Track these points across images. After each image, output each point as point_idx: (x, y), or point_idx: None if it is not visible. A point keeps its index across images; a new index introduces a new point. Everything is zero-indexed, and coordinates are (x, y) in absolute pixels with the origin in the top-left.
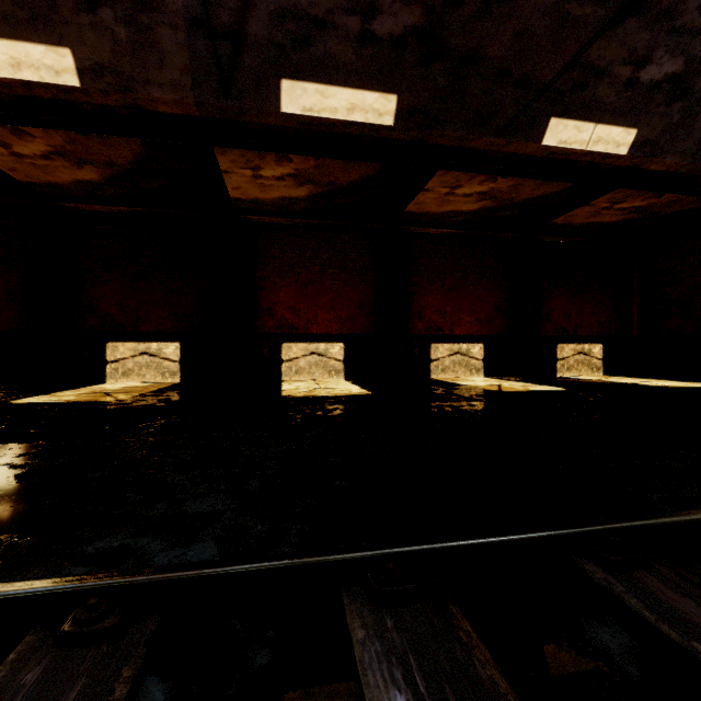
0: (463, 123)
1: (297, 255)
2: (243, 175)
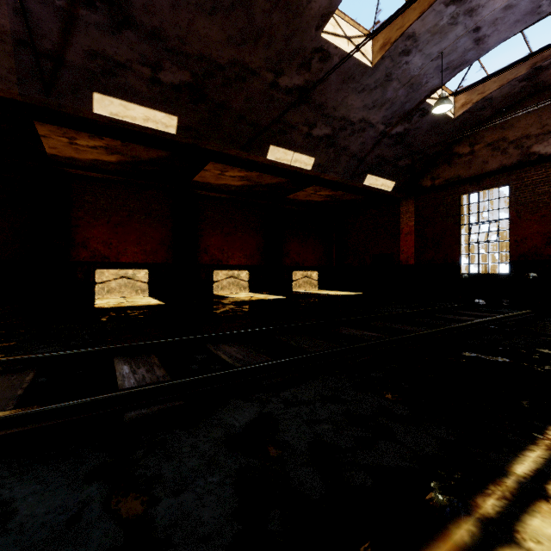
0: (221, 140)
1: (109, 202)
2: (60, 141)
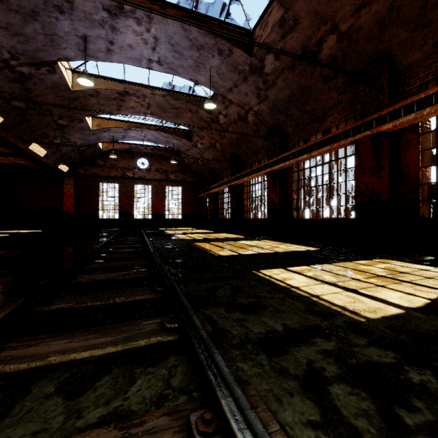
0: (15, 134)
1: None
2: None
